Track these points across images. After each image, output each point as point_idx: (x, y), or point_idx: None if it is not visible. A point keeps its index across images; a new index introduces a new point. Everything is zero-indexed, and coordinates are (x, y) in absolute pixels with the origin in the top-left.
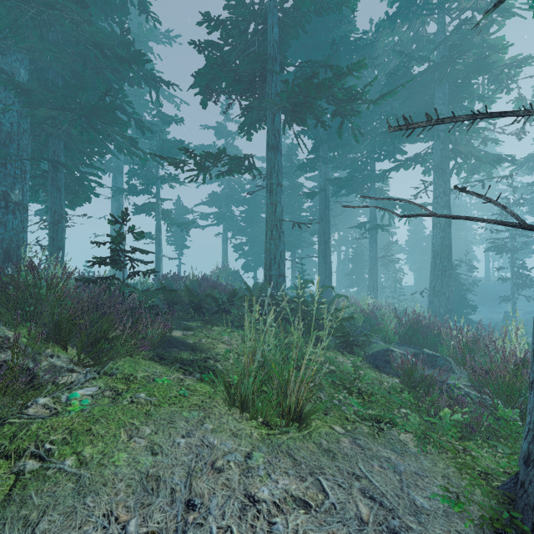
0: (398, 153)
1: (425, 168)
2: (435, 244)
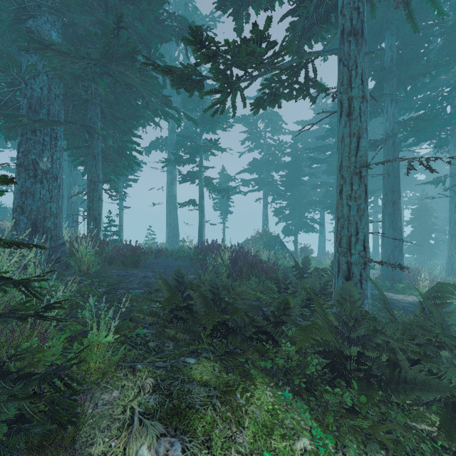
0: None
1: None
2: None
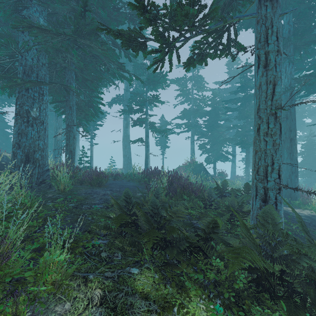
0: None
1: None
2: None
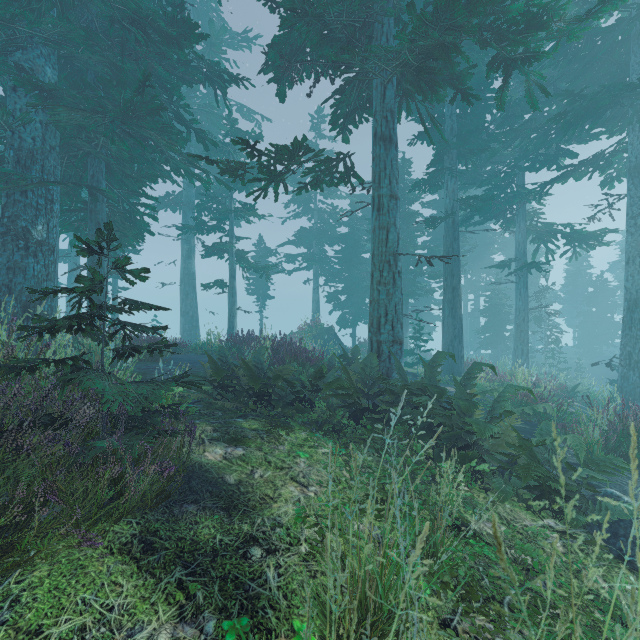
0: (563, 156)
1: (606, 178)
2: (630, 288)
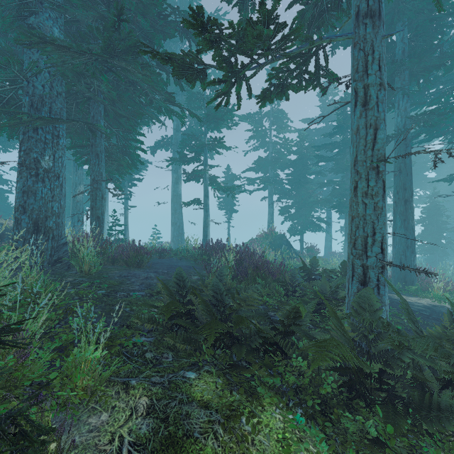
0: None
1: None
2: None
